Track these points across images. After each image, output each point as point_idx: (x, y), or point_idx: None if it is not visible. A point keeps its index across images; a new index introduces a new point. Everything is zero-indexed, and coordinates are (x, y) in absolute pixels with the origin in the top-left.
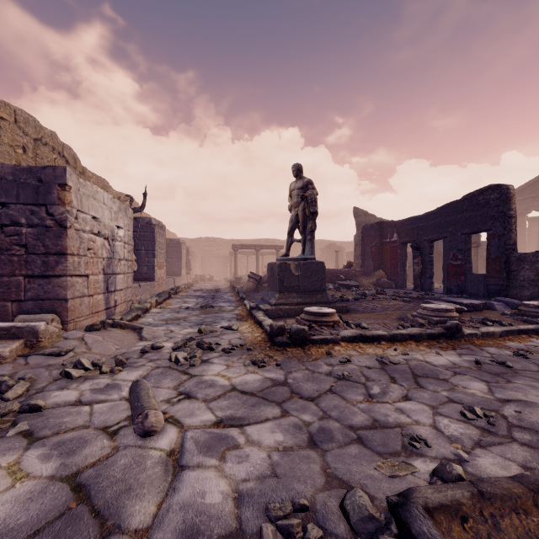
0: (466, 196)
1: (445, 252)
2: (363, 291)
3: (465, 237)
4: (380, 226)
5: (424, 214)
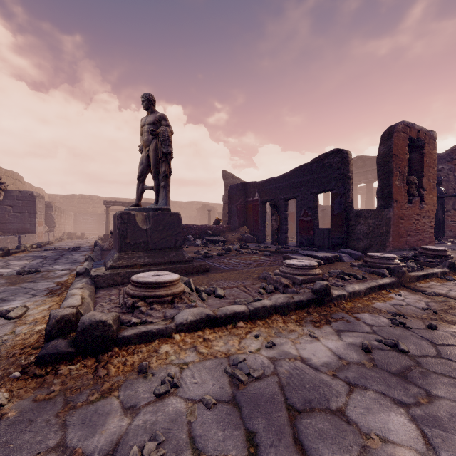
0: (315, 159)
1: (298, 209)
2: (228, 246)
3: (313, 196)
4: (244, 187)
5: (281, 175)
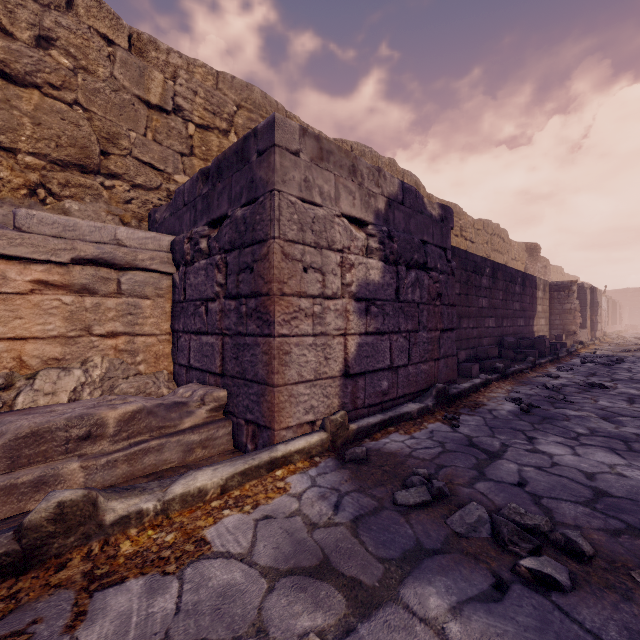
0: None
1: None
2: None
3: None
4: None
5: None
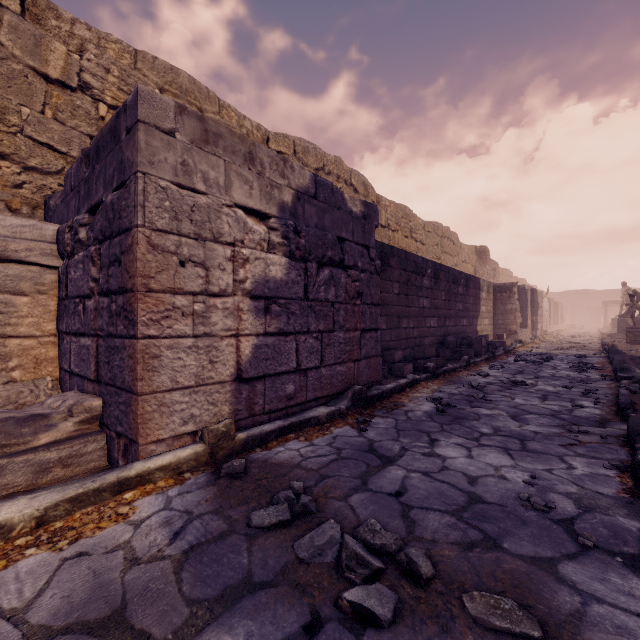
0: None
1: None
2: None
3: None
4: None
5: None
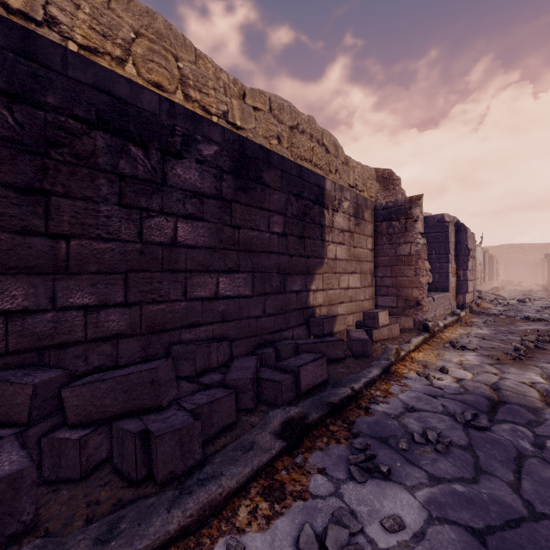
0: None
1: None
2: None
3: None
4: None
5: None
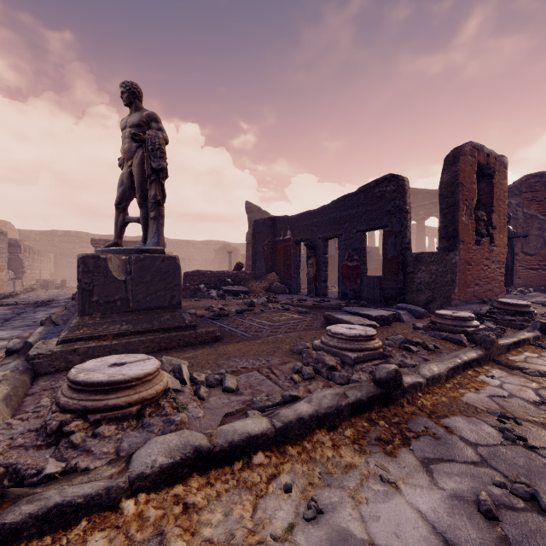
0: (362, 188)
1: (341, 251)
2: (250, 300)
3: (361, 234)
4: (273, 223)
5: (319, 208)
